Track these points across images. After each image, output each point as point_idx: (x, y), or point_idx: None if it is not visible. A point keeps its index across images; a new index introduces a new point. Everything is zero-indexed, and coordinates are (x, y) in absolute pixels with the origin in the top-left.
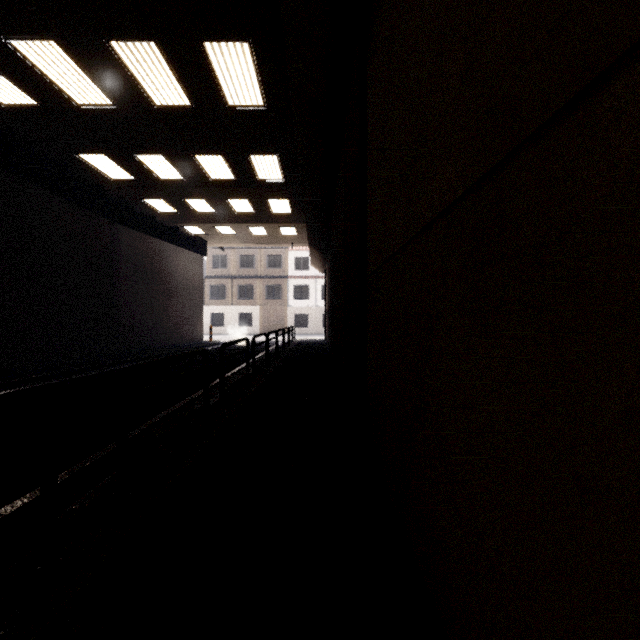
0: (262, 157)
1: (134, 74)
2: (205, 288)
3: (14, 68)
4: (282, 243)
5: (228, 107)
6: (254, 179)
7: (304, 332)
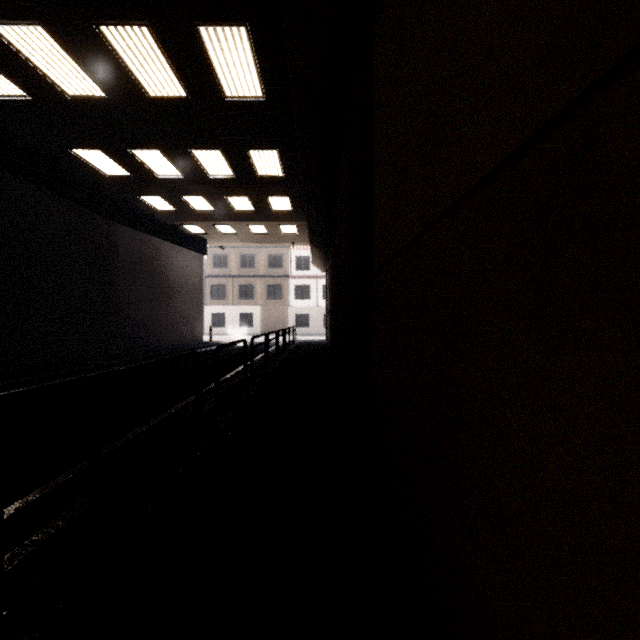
0: (261, 152)
1: (126, 62)
2: (205, 288)
3: (1, 56)
4: (283, 242)
5: (225, 98)
6: (253, 175)
7: (305, 332)
